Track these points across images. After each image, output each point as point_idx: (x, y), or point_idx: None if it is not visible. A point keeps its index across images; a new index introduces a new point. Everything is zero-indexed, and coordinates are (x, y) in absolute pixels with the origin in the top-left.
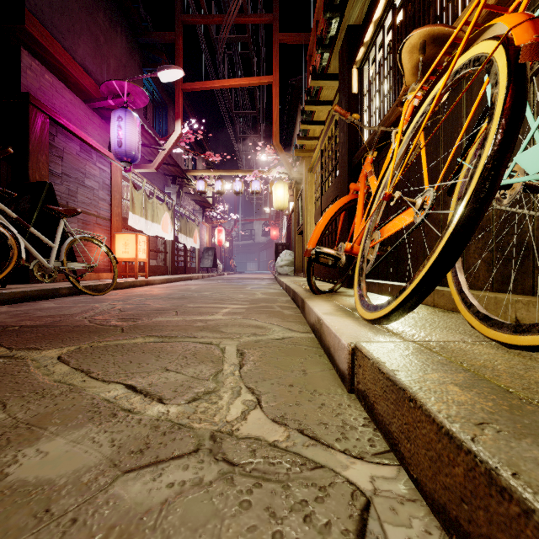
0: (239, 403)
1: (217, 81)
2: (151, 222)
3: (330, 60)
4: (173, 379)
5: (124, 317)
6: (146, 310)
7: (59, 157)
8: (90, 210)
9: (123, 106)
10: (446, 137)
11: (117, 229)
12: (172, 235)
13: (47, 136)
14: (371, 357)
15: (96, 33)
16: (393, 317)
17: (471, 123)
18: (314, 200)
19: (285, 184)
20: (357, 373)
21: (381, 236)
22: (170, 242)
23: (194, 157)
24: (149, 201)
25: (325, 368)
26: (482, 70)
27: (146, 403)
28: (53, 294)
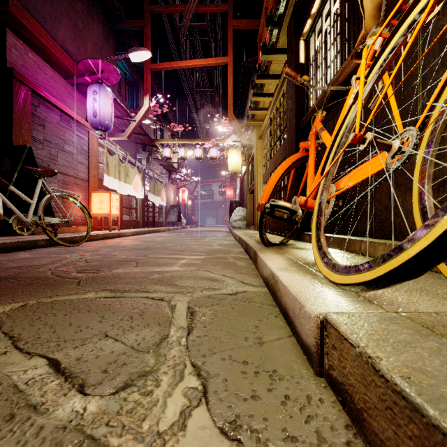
0: (179, 394)
1: (180, 61)
2: (123, 183)
3: (279, 35)
4: (108, 350)
5: (86, 268)
6: (109, 261)
7: (41, 126)
8: (69, 172)
9: (98, 82)
10: (399, 92)
11: (94, 189)
12: (142, 194)
13: (30, 106)
14: (356, 344)
15: (75, 19)
16: (380, 285)
17: (428, 74)
18: (264, 163)
19: (238, 151)
20: (329, 354)
21: (337, 189)
22: (141, 200)
23: (161, 129)
24: (122, 165)
25: (283, 334)
26: (443, 17)
27: (61, 393)
28: (31, 245)
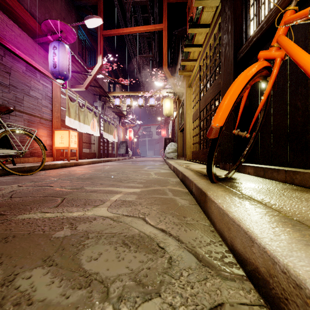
0: None
1: (126, 28)
2: (82, 124)
3: None
4: None
5: None
6: (36, 196)
7: (7, 73)
8: (35, 113)
9: (57, 39)
10: None
11: (57, 127)
12: (98, 133)
13: None
14: None
15: None
16: None
17: None
18: (192, 106)
19: (171, 99)
20: None
21: None
22: (97, 137)
23: (114, 85)
24: (81, 110)
25: None
26: None
27: None
28: None
